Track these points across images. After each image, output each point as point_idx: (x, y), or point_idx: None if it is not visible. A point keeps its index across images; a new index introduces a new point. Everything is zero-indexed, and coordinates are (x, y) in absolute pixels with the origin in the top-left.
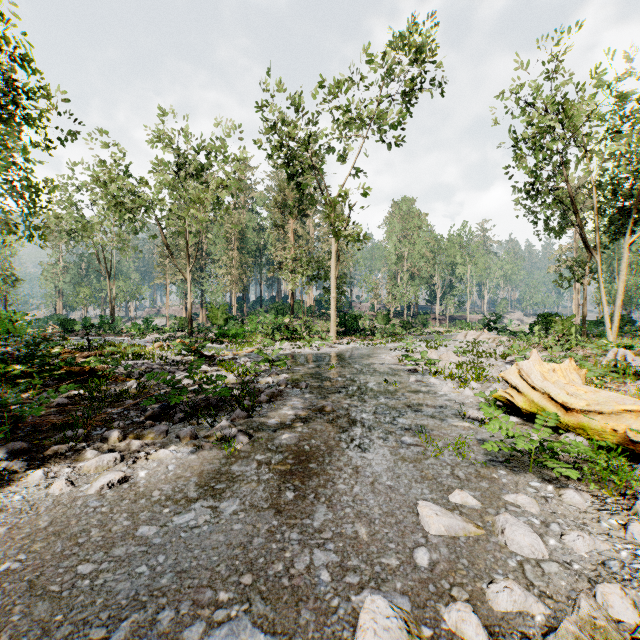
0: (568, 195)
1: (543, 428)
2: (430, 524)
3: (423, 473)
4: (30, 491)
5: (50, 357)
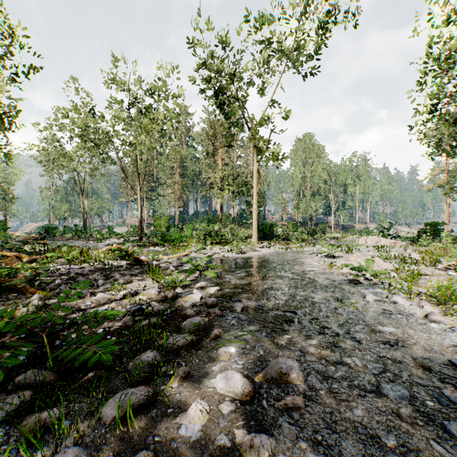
0: None
1: None
2: None
3: None
4: None
5: None
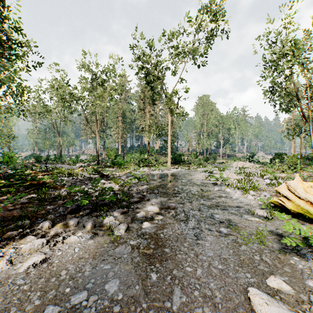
0: (293, 90)
1: None
2: (263, 312)
3: (241, 258)
4: None
5: (25, 175)
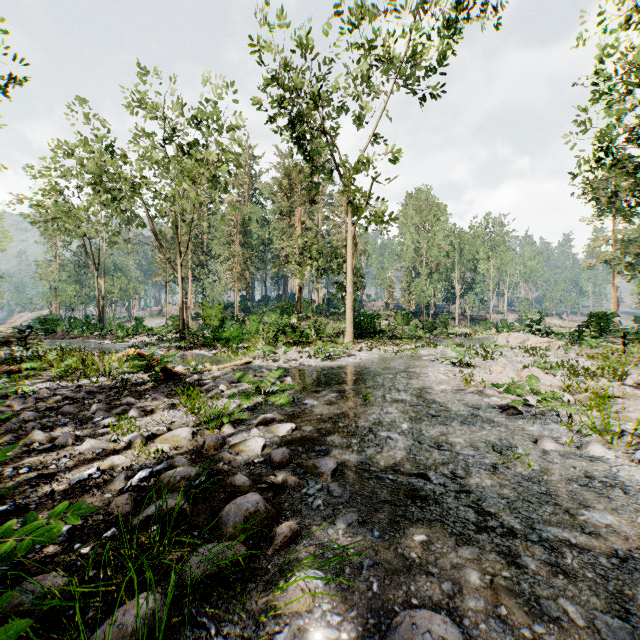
0: None
1: None
2: None
3: None
4: None
5: None
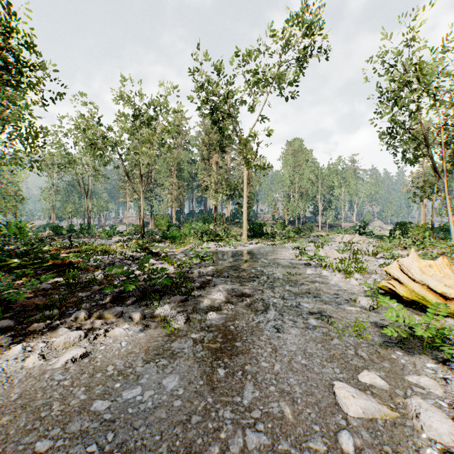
0: (421, 133)
1: (434, 316)
2: (348, 406)
3: (331, 353)
4: (9, 364)
5: (42, 253)
